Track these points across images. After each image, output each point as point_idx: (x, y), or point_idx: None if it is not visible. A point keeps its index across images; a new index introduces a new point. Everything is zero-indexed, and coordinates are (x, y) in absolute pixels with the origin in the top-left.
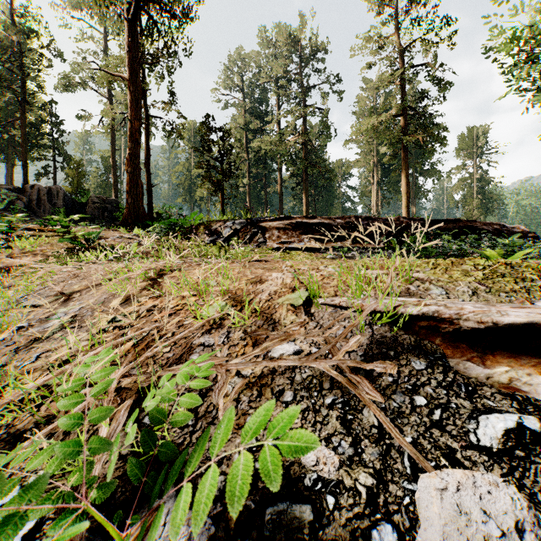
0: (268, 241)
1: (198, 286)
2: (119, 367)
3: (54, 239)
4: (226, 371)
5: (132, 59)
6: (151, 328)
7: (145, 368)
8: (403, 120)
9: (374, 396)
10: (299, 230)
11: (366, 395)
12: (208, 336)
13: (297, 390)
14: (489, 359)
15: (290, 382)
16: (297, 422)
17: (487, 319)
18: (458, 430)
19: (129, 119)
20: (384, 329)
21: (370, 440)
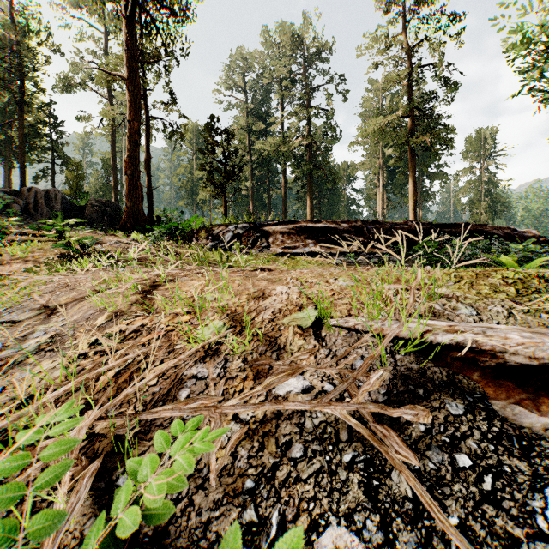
0: (272, 246)
1: (193, 301)
2: (93, 408)
3: (48, 244)
4: (220, 416)
5: (131, 58)
6: (136, 355)
7: (126, 408)
8: (410, 121)
9: (405, 455)
10: (304, 234)
11: (395, 454)
12: (201, 366)
13: (308, 443)
14: (544, 403)
15: (299, 430)
16: (308, 489)
17: (541, 354)
18: (519, 508)
19: (128, 120)
20: (408, 359)
21: (404, 520)
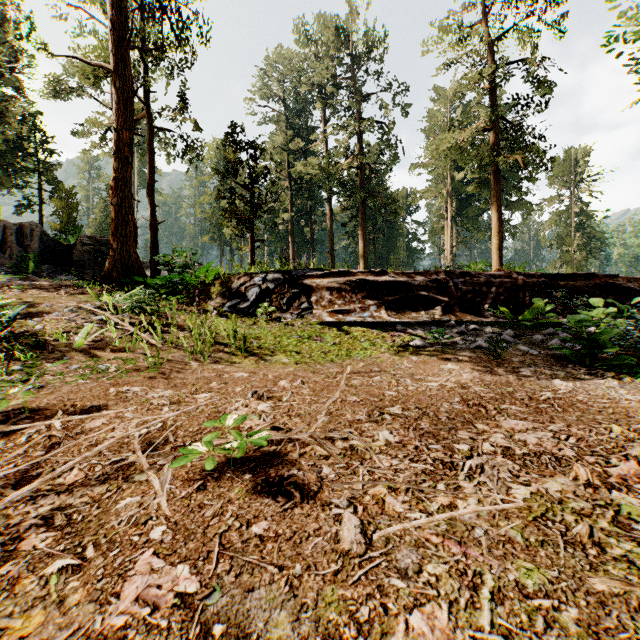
0: (315, 307)
1: None
2: None
3: None
4: None
5: (119, 42)
6: None
7: None
8: (494, 135)
9: None
10: (362, 292)
11: None
12: None
13: None
14: None
15: None
16: None
17: None
18: None
19: (115, 128)
20: None
21: None
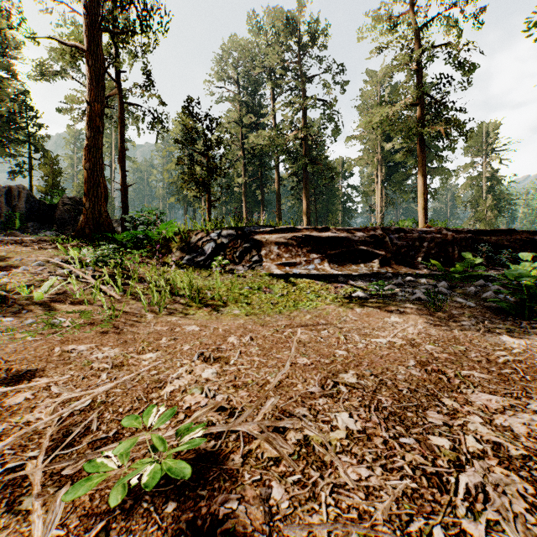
0: (264, 260)
1: None
2: None
3: None
4: None
5: (91, 25)
6: None
7: None
8: (420, 110)
9: None
10: (307, 246)
11: None
12: None
13: None
14: None
15: None
16: None
17: None
18: None
19: (87, 100)
20: None
21: None
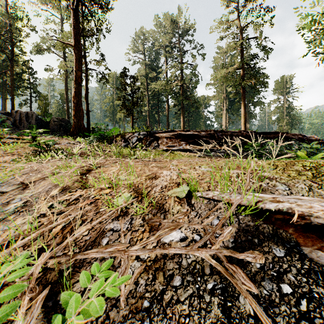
0: (160, 145)
1: (112, 180)
2: (46, 251)
3: (26, 144)
4: (127, 257)
5: (76, 33)
6: (75, 215)
7: (67, 250)
8: (242, 71)
9: (248, 286)
10: (179, 138)
11: (242, 285)
12: (116, 222)
13: (184, 275)
14: None
15: (178, 267)
16: (185, 308)
17: None
18: None
19: (75, 70)
20: (247, 218)
21: None
